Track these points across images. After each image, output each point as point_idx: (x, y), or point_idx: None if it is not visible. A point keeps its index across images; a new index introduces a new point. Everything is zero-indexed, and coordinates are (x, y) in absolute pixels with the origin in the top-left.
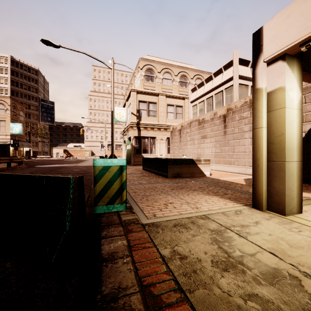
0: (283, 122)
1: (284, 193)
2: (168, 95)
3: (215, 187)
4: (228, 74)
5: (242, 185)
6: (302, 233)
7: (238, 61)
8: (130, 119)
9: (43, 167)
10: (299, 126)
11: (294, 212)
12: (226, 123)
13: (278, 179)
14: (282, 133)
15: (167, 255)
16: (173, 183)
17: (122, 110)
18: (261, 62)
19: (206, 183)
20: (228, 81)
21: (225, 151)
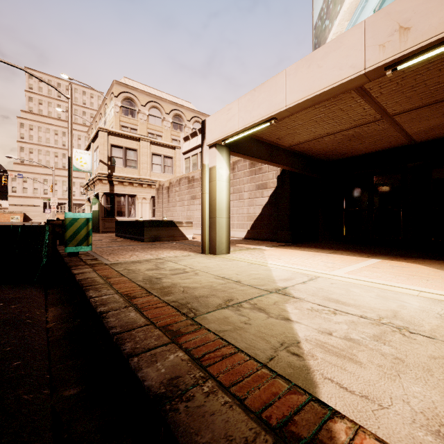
0: (215, 191)
1: (216, 240)
2: (154, 142)
3: (187, 246)
4: None
5: None
6: (214, 259)
7: None
8: (99, 169)
9: None
10: (228, 194)
11: (223, 253)
12: None
13: (214, 230)
14: (215, 198)
15: (120, 270)
16: (148, 245)
17: (85, 154)
18: (205, 145)
19: (182, 244)
20: None
21: None
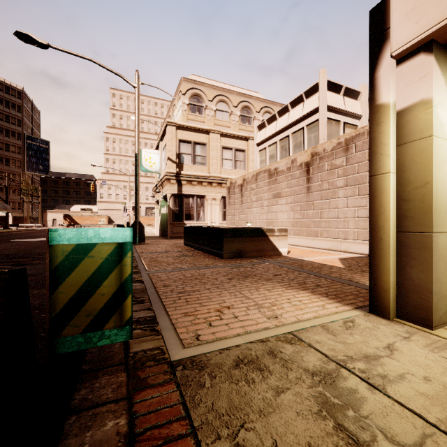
0: (427, 163)
1: (430, 289)
2: (224, 134)
3: (299, 274)
4: (312, 103)
5: (340, 270)
6: None
7: (326, 86)
8: (166, 167)
9: (24, 243)
10: None
11: (444, 322)
12: (310, 175)
13: (418, 263)
14: (425, 182)
15: None
16: (232, 267)
17: (154, 154)
18: (387, 59)
19: (284, 267)
20: (311, 114)
21: (309, 217)
